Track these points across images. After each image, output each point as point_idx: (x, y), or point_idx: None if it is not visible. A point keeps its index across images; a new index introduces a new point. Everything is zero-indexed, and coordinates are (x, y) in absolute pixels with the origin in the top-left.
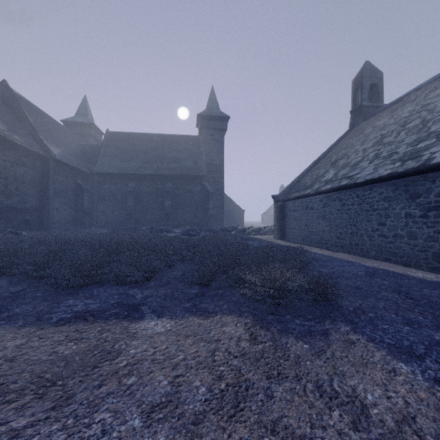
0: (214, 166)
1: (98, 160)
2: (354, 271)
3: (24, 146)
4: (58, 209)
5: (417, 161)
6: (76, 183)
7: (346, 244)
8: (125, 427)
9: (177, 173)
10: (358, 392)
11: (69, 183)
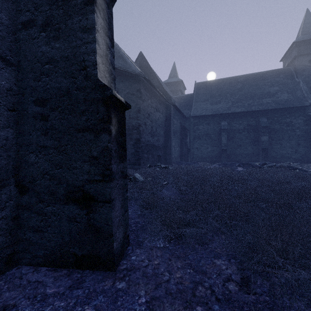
0: None
1: (192, 106)
2: None
3: (161, 94)
4: (174, 146)
5: None
6: (181, 126)
7: None
8: None
9: (273, 107)
10: None
11: (178, 125)
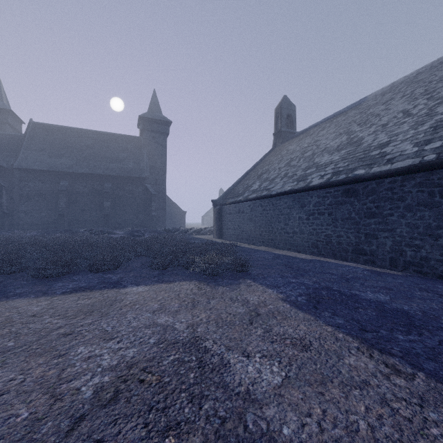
0: (156, 168)
1: (20, 154)
2: (266, 257)
3: None
4: None
5: (304, 183)
6: None
7: (266, 239)
8: (144, 316)
9: (117, 174)
10: (247, 298)
11: None
